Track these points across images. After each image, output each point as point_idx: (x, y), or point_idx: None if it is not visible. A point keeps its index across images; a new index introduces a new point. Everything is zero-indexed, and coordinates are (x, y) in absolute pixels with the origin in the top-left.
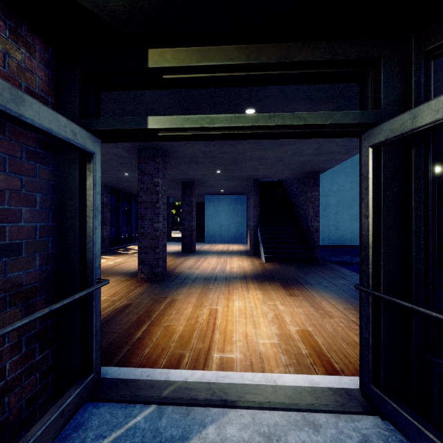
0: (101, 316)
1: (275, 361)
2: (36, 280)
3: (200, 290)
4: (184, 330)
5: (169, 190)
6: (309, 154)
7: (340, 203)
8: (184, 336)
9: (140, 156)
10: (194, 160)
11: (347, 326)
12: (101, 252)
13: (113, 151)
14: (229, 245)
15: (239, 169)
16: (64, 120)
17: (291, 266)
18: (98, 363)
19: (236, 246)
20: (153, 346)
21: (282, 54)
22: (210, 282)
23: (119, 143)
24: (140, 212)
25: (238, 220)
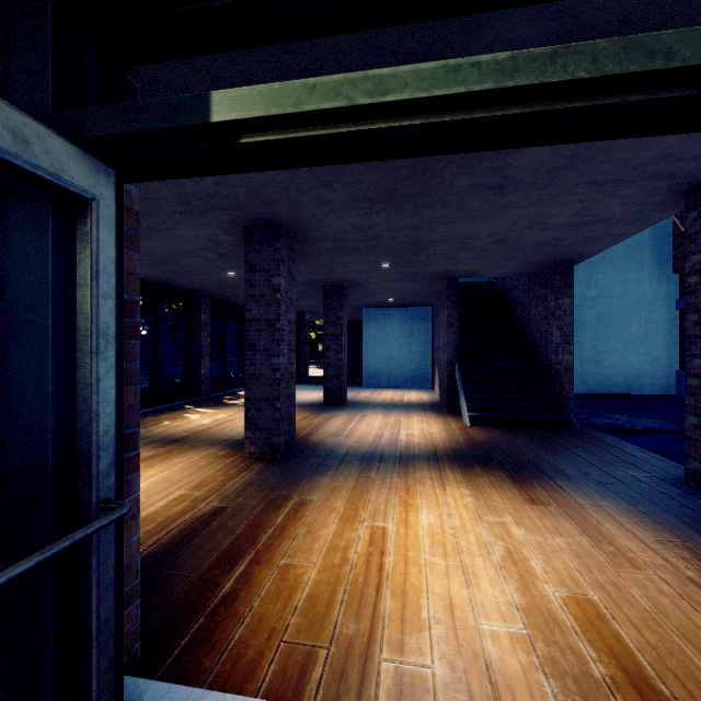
0: (166, 534)
1: (529, 698)
2: None
3: (353, 482)
4: (318, 581)
5: (304, 299)
6: (560, 226)
7: (602, 318)
8: (318, 596)
9: (248, 238)
10: (344, 245)
11: (681, 594)
12: (196, 401)
13: (204, 232)
14: (403, 391)
15: (422, 259)
16: None
17: (519, 434)
18: (107, 699)
19: (415, 393)
20: (251, 621)
21: None
22: (372, 464)
23: (212, 217)
24: (249, 337)
25: (418, 349)
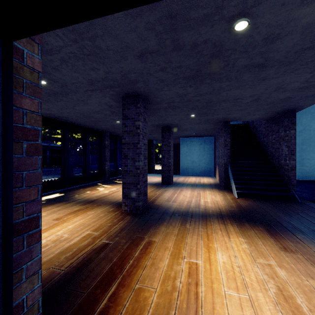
0: (76, 260)
1: None
2: None
3: (177, 230)
4: (158, 304)
5: (152, 134)
6: (293, 89)
7: (305, 141)
8: None
9: (124, 102)
10: (171, 105)
11: None
12: (103, 181)
13: (103, 100)
14: (200, 178)
15: (212, 112)
16: None
17: (266, 203)
18: None
19: (206, 178)
20: None
21: None
22: (187, 219)
23: (106, 92)
24: (124, 152)
25: (207, 157)
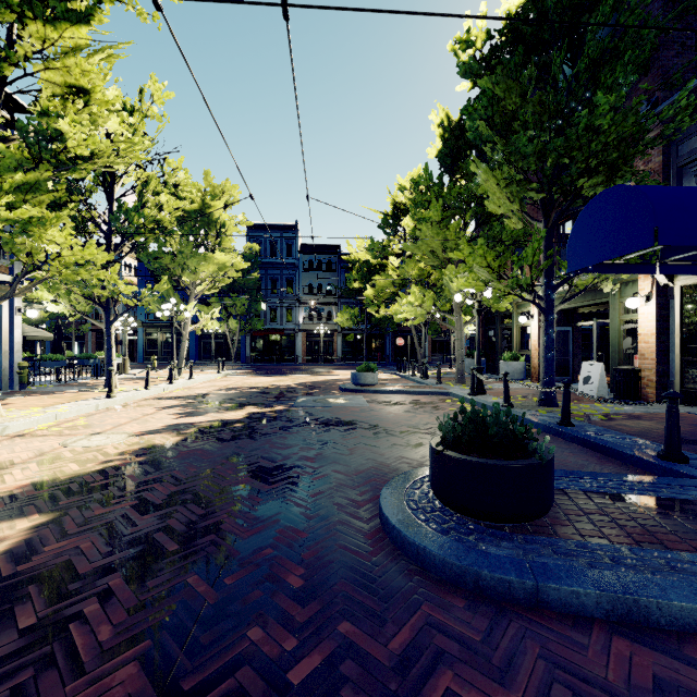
0: None
1: None
2: (559, 356)
3: None
4: None
5: None
6: None
7: None
8: None
9: None
10: None
11: None
12: None
13: None
14: None
15: None
16: (562, 327)
17: None
18: (571, 376)
19: None
20: None
21: (598, 308)
22: None
23: None
24: None
25: None
